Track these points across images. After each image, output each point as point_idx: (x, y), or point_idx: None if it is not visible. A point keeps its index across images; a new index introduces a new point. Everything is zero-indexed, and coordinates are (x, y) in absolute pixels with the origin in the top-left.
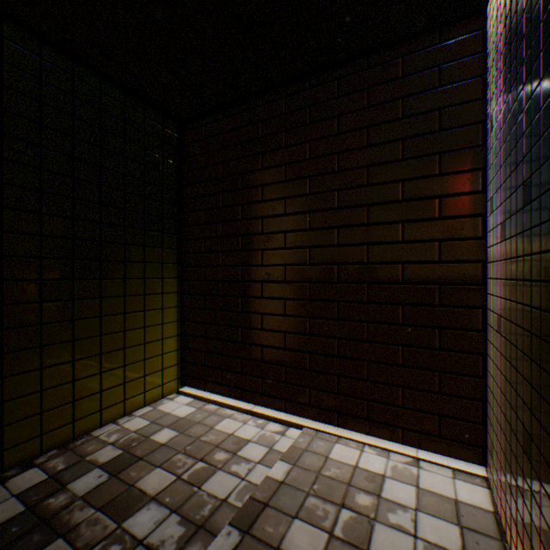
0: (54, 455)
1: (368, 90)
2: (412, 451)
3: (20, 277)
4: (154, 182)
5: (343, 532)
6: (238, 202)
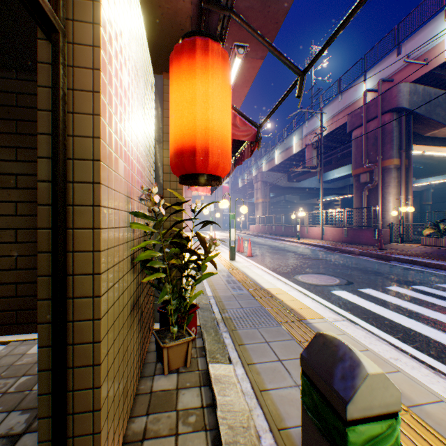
0: None
1: None
2: None
3: None
4: None
5: (16, 388)
6: None
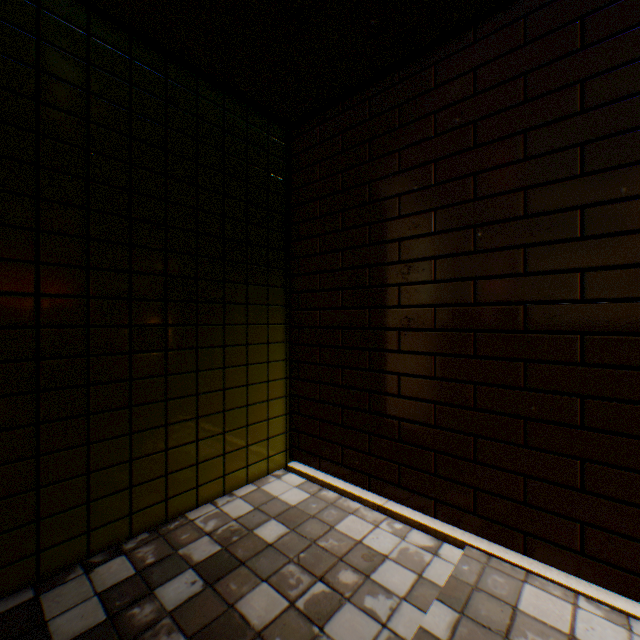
0: (144, 540)
1: (582, 20)
2: None
3: (107, 322)
4: (257, 204)
5: None
6: (364, 221)
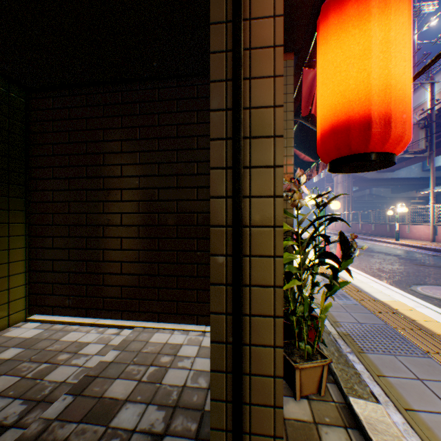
0: None
1: (177, 101)
2: (203, 328)
3: None
4: None
5: (148, 378)
6: (84, 163)
